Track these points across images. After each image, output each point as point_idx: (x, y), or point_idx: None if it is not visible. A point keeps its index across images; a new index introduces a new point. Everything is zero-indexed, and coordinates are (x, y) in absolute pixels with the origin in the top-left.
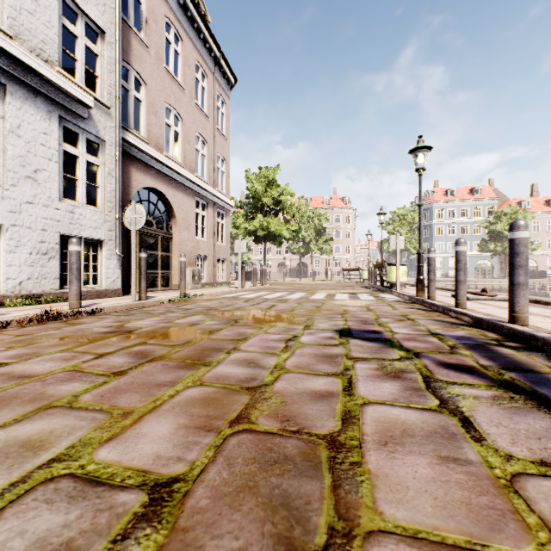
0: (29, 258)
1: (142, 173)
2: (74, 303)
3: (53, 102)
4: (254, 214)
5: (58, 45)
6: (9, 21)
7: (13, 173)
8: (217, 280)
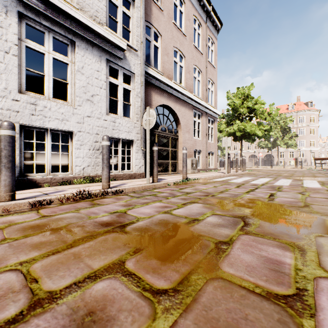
0: (88, 152)
1: (158, 95)
2: (104, 184)
3: (103, 50)
4: (233, 121)
5: (105, 12)
6: (77, 0)
7: (79, 98)
8: (208, 167)
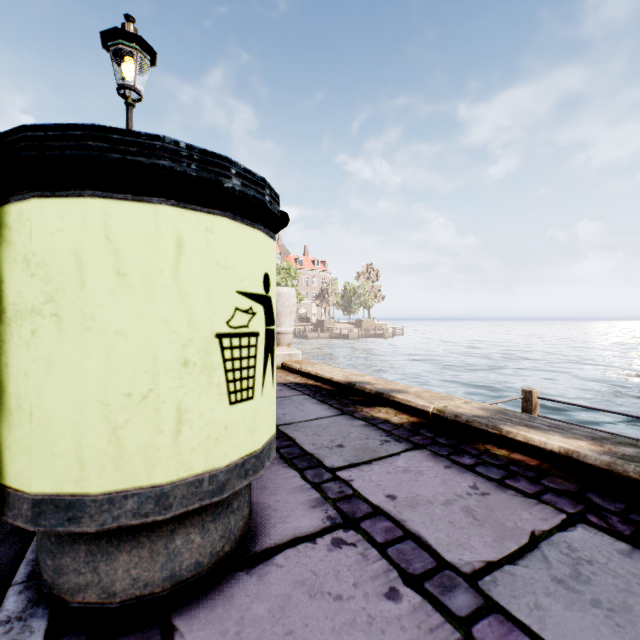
0: None
1: None
2: None
3: None
4: None
5: None
6: None
7: None
8: None
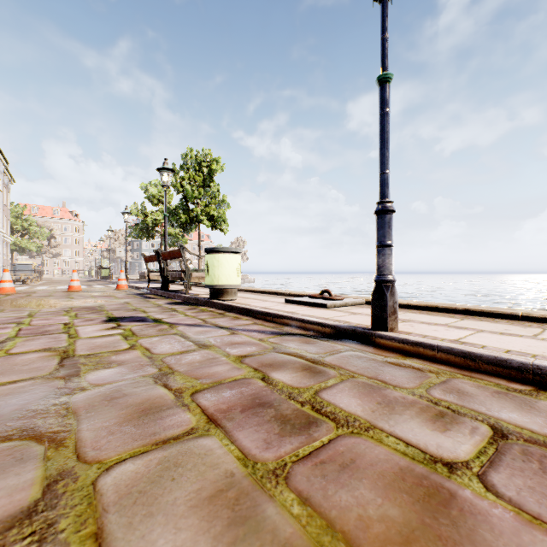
0: None
1: None
2: None
3: None
4: None
5: None
6: None
7: None
8: None
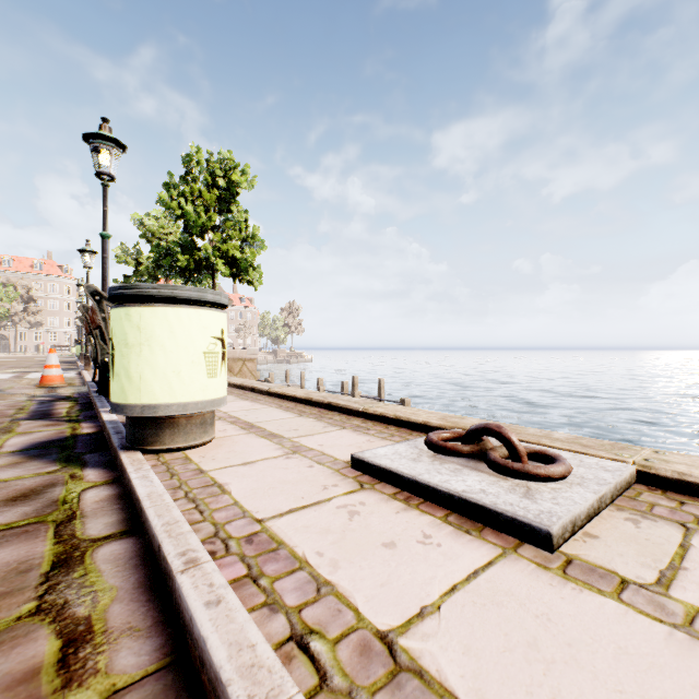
0: None
1: None
2: None
3: None
4: None
5: None
6: None
7: None
8: None
